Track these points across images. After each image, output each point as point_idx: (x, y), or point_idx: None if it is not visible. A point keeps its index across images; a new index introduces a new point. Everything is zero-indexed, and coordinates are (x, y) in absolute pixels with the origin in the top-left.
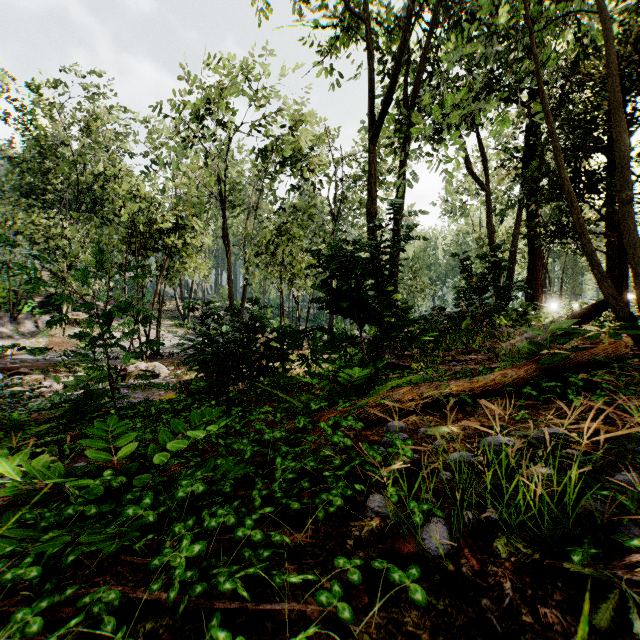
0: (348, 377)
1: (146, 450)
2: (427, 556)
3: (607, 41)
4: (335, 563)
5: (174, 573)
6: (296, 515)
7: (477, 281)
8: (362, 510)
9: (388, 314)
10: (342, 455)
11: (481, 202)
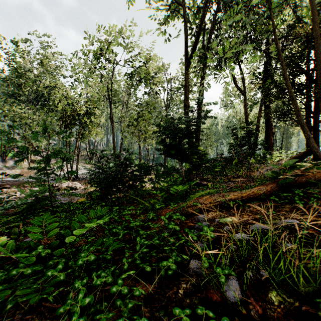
0: (175, 190)
1: (64, 232)
2: (228, 303)
3: (312, 12)
4: (173, 312)
5: (71, 319)
6: (148, 272)
7: (240, 140)
8: (186, 269)
9: (195, 157)
10: (174, 235)
11: (240, 101)
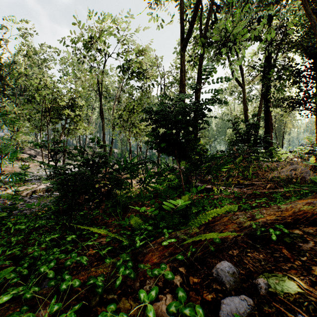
0: (171, 205)
1: None
2: None
3: None
4: None
5: None
6: None
7: (242, 135)
8: None
9: (193, 154)
10: None
11: (235, 98)
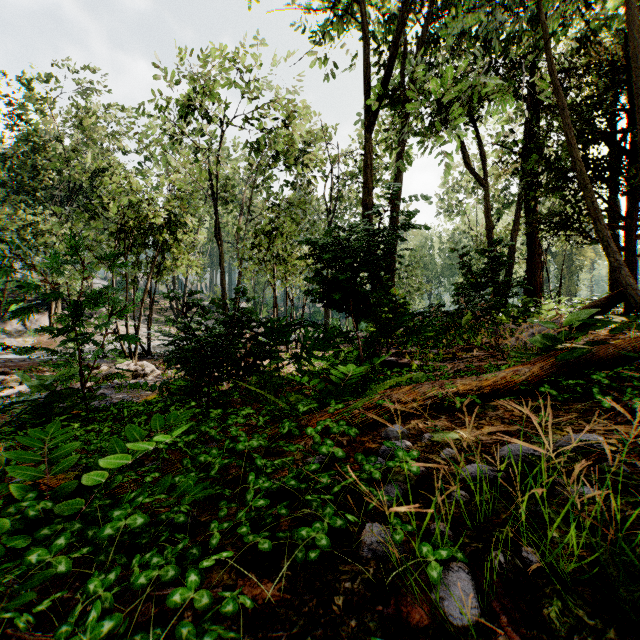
0: (341, 375)
1: None
2: (448, 628)
3: (627, 4)
4: None
5: None
6: (269, 553)
7: (477, 277)
8: (355, 546)
9: (385, 310)
10: (331, 469)
11: (478, 200)
